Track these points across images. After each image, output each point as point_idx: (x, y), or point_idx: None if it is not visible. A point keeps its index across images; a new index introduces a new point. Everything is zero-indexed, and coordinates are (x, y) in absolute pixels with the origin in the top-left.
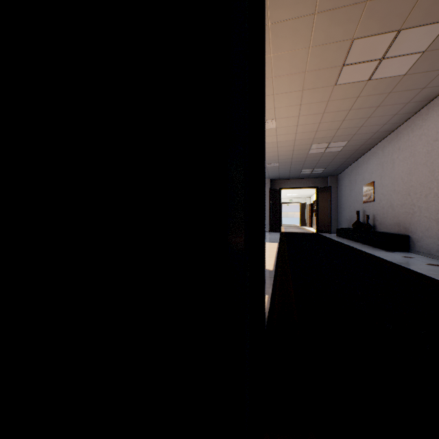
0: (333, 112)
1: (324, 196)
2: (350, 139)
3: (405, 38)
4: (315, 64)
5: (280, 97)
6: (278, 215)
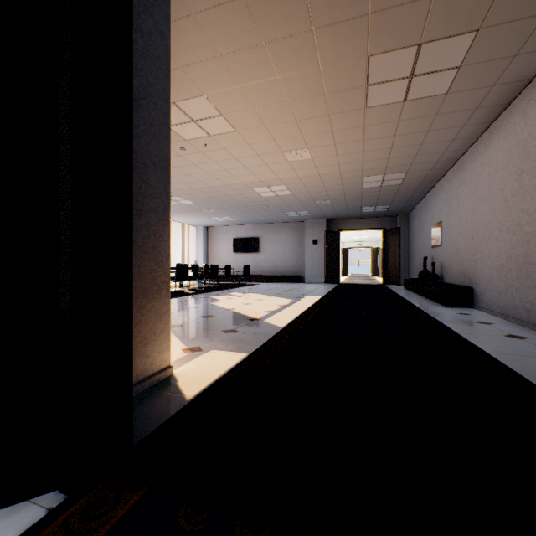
0: (375, 138)
1: (392, 239)
2: (408, 170)
3: (431, 53)
4: (334, 85)
5: (305, 123)
6: (336, 262)
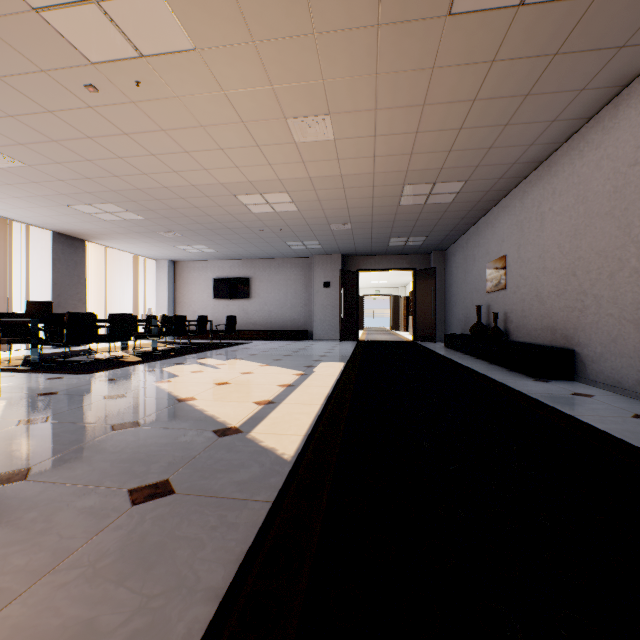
0: (443, 103)
1: (426, 283)
2: (469, 177)
3: None
4: None
5: (331, 43)
6: (354, 312)
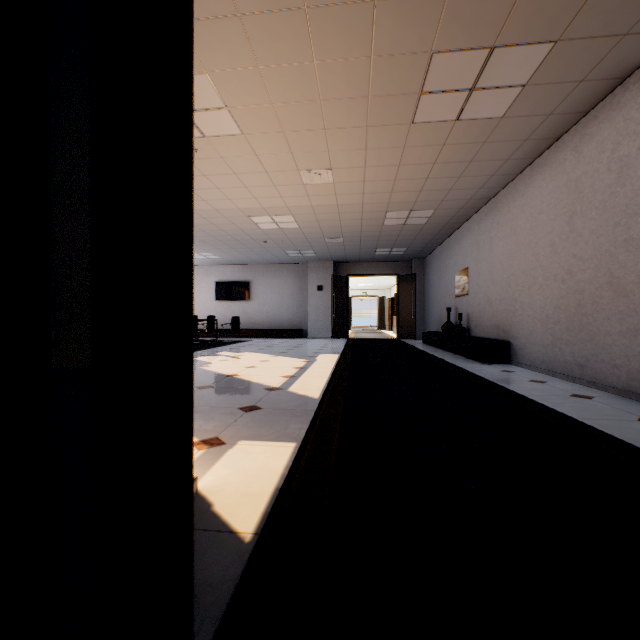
0: (412, 164)
1: (407, 287)
2: (437, 207)
3: (501, 62)
4: (382, 87)
5: (336, 134)
6: (344, 313)
